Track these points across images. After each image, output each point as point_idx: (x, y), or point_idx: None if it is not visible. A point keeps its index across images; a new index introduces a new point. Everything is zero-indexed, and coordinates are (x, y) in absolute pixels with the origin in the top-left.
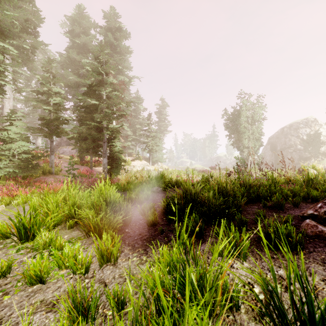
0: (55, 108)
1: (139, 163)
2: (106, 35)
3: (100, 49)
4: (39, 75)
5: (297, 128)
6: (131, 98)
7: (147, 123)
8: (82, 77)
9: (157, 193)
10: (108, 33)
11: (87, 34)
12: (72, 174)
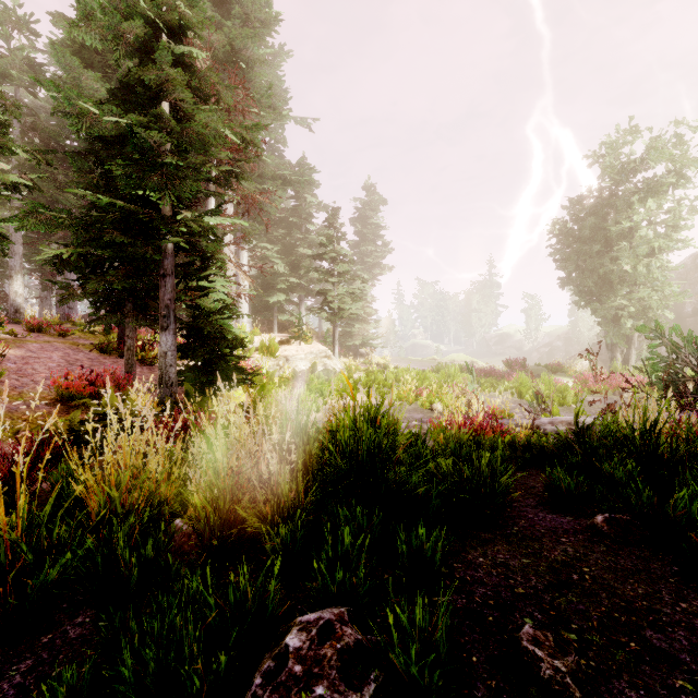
0: None
1: (304, 349)
2: None
3: None
4: None
5: None
6: (282, 169)
7: (326, 236)
8: None
9: None
10: None
11: None
12: None
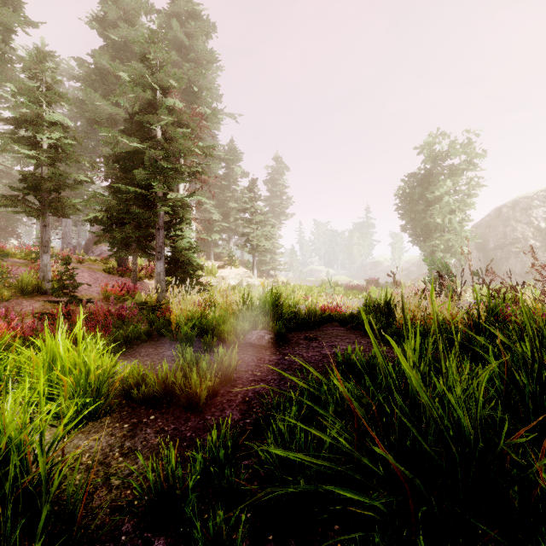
0: (52, 155)
1: (234, 272)
2: (170, 28)
3: (149, 38)
4: (13, 83)
5: (528, 207)
6: (218, 151)
7: (248, 197)
8: (122, 107)
9: (260, 349)
10: (173, 21)
11: (133, 26)
12: (69, 295)
